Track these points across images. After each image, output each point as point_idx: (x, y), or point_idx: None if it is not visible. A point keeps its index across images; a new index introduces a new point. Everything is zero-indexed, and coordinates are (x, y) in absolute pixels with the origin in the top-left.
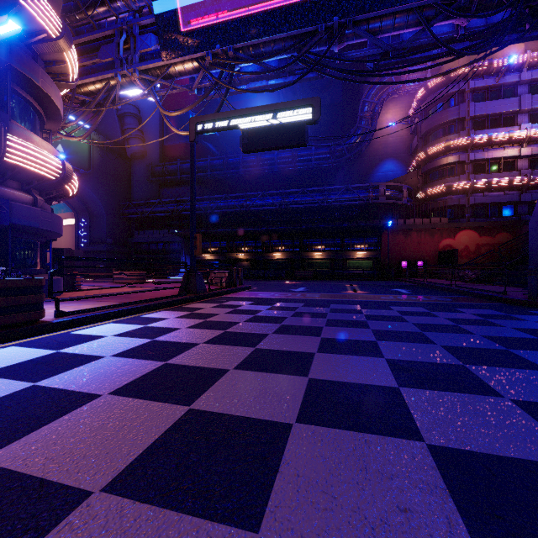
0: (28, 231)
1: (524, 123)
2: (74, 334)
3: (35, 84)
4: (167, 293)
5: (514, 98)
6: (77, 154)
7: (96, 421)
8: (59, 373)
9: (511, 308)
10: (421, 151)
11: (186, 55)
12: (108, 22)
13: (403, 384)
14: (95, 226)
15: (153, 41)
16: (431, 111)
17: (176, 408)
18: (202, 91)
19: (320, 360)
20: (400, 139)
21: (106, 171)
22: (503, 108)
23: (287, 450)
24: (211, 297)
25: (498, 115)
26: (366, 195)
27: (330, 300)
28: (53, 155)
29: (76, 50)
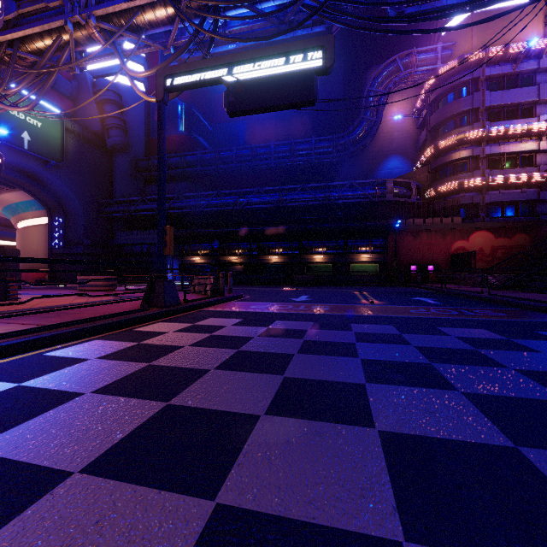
0: None
1: (544, 115)
2: None
3: None
4: (125, 307)
5: (533, 87)
6: (47, 143)
7: None
8: None
9: None
10: (430, 146)
11: None
12: None
13: None
14: (70, 226)
15: None
16: (441, 102)
17: None
18: None
19: None
20: (406, 134)
21: (83, 165)
22: (521, 98)
23: None
24: (186, 311)
25: (514, 106)
26: (372, 192)
27: (347, 316)
28: None
29: None
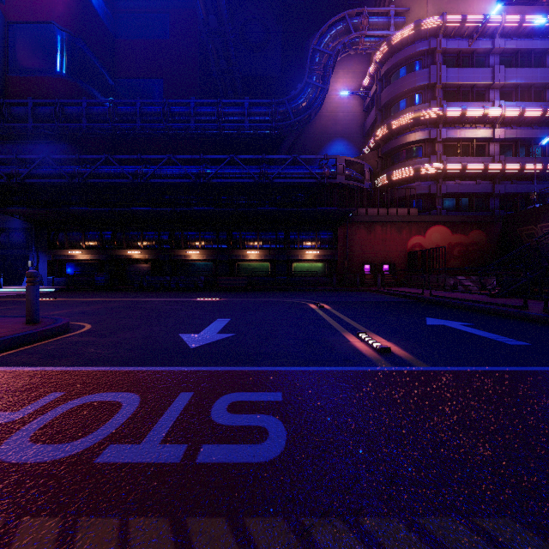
0: None
1: (498, 100)
2: None
3: None
4: None
5: (488, 69)
6: None
7: None
8: None
9: None
10: (381, 126)
11: None
12: None
13: None
14: None
15: None
16: (393, 76)
17: None
18: None
19: None
20: (352, 116)
21: None
22: (476, 79)
23: None
24: None
25: (469, 87)
26: (321, 171)
27: None
28: None
29: None
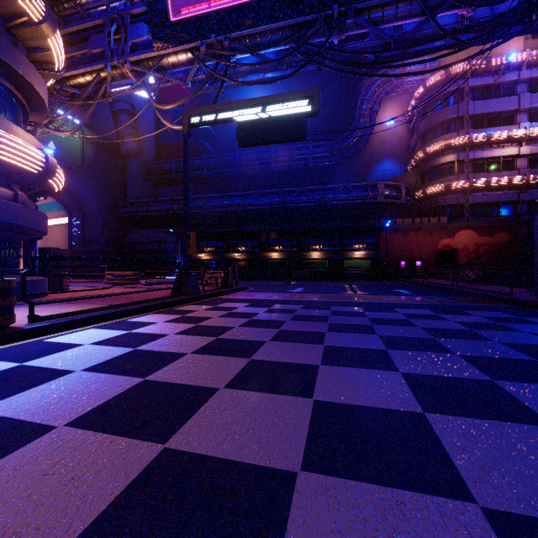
0: (8, 228)
1: (524, 122)
2: (47, 342)
3: (16, 71)
4: (159, 295)
5: (514, 97)
6: (70, 151)
7: (37, 470)
8: (12, 395)
9: (521, 310)
10: (420, 150)
11: (179, 45)
12: (98, 11)
13: (428, 408)
14: (88, 225)
15: (145, 31)
16: (430, 109)
17: (147, 448)
18: (196, 84)
19: (326, 374)
20: (398, 138)
21: (100, 169)
22: (503, 107)
23: (290, 520)
24: (205, 298)
25: (497, 114)
26: (365, 194)
27: (330, 302)
28: (35, 147)
29: (65, 41)
